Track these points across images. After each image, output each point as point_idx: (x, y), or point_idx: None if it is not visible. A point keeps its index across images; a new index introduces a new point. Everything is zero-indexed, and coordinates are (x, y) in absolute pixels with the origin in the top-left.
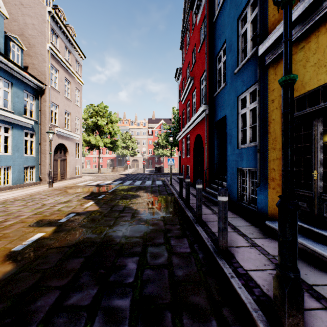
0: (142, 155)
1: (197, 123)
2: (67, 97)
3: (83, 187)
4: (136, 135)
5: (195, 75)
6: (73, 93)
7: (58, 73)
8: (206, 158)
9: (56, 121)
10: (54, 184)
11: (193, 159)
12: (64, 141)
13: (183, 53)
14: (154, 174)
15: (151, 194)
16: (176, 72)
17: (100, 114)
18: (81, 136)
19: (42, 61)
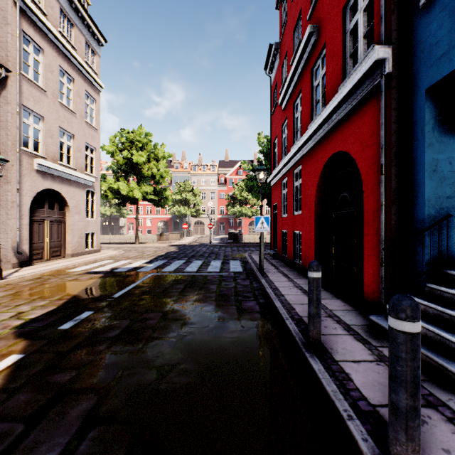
0: (208, 214)
1: (334, 125)
2: (66, 105)
3: (73, 278)
4: (200, 184)
5: (325, 13)
6: (81, 100)
7: (43, 55)
8: (383, 212)
9: (39, 147)
10: (23, 270)
11: (316, 218)
12: (58, 186)
13: (283, 13)
14: (227, 246)
15: (216, 310)
16: (267, 56)
17: (138, 145)
18: (99, 179)
19: (2, 23)
